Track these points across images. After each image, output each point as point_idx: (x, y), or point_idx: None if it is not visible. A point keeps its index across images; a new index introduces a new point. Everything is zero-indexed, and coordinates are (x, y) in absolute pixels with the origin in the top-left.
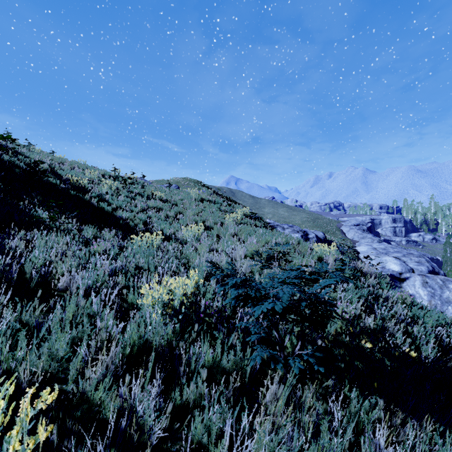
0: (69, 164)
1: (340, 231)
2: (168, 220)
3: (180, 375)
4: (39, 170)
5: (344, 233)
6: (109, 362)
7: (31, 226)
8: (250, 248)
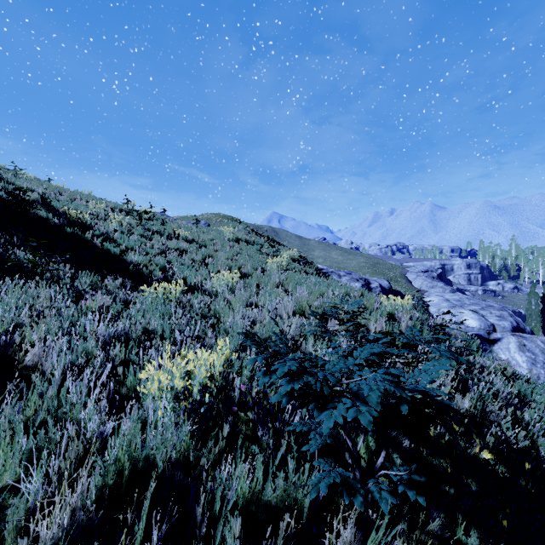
0: (69, 194)
1: (405, 278)
2: (194, 266)
3: (197, 519)
4: (23, 200)
5: (410, 281)
6: (77, 503)
7: (5, 273)
8: (300, 302)
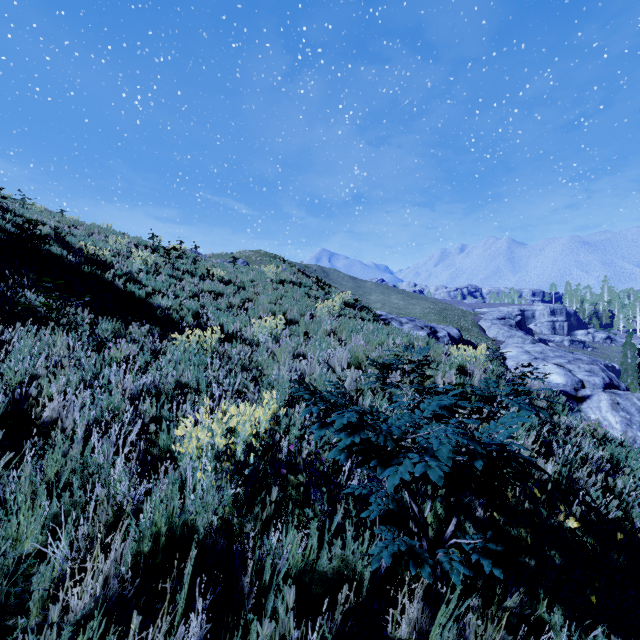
0: (85, 228)
1: (477, 327)
2: (231, 311)
3: (244, 591)
4: (34, 234)
5: (483, 330)
6: (109, 572)
7: (15, 319)
8: (356, 352)
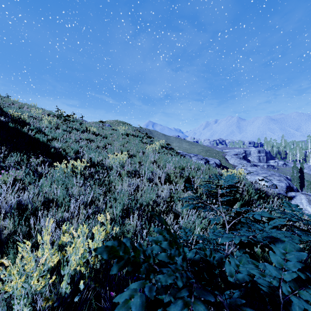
0: (19, 104)
1: (224, 159)
2: (98, 150)
3: None
4: None
5: (227, 160)
6: None
7: None
8: (169, 174)
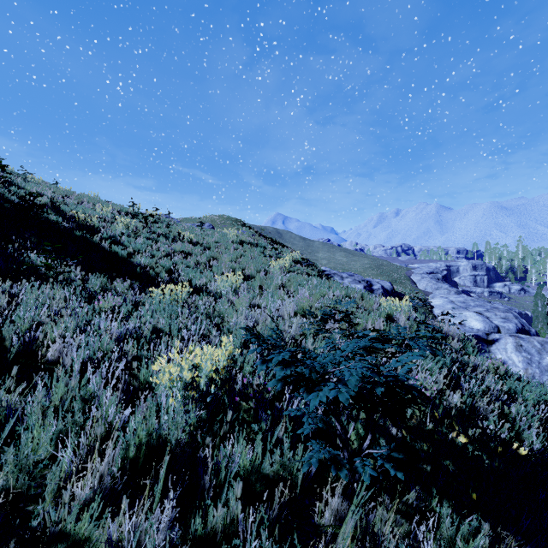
0: (76, 197)
1: (409, 280)
2: (198, 268)
3: (205, 487)
4: (35, 205)
5: (414, 283)
6: (104, 471)
7: (20, 276)
8: (301, 303)
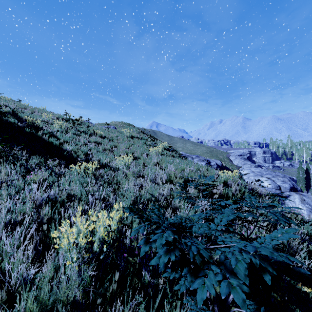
0: (31, 109)
1: (228, 159)
2: (105, 152)
3: None
4: None
5: (231, 161)
6: None
7: None
8: (170, 175)
